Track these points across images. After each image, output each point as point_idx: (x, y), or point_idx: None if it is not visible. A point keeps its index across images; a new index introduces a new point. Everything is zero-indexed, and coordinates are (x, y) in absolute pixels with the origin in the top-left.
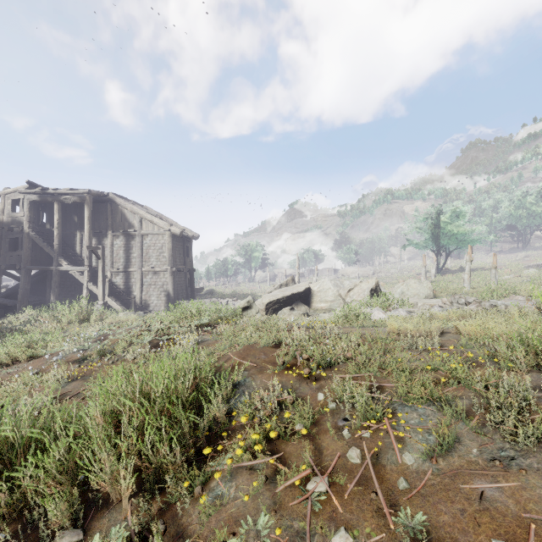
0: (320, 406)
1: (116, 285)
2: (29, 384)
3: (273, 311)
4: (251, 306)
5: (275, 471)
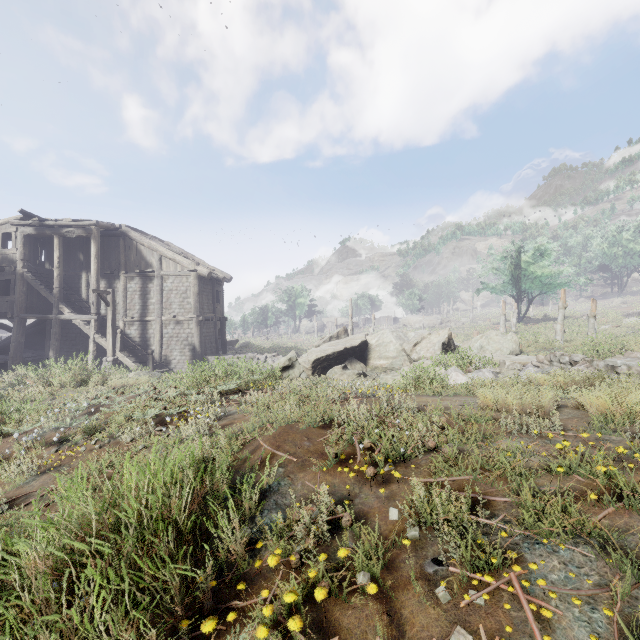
0: (394, 534)
1: (130, 338)
2: None
3: (322, 370)
4: (293, 364)
5: None
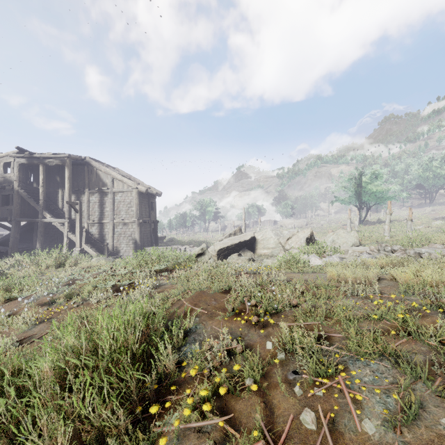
0: (269, 356)
1: (92, 234)
2: (0, 326)
3: (224, 256)
4: (204, 252)
5: (224, 435)
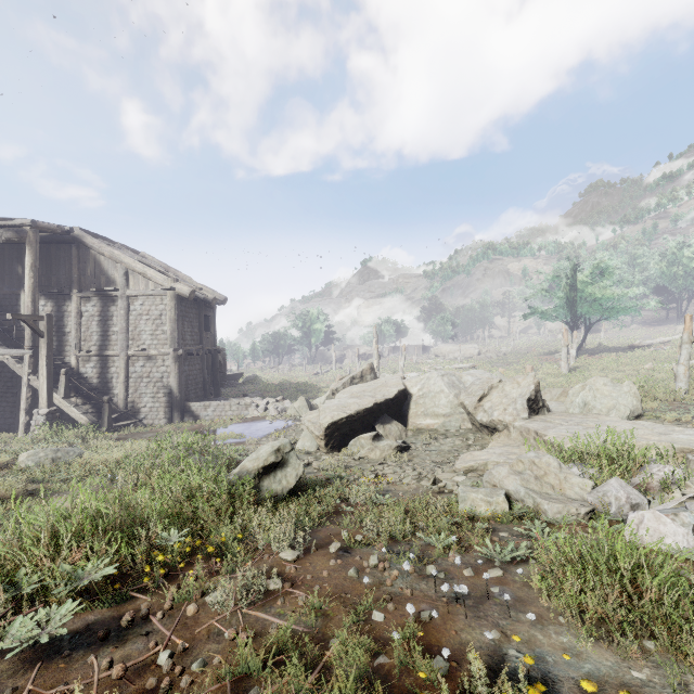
0: None
1: (85, 378)
2: None
3: (340, 438)
4: (284, 459)
5: None
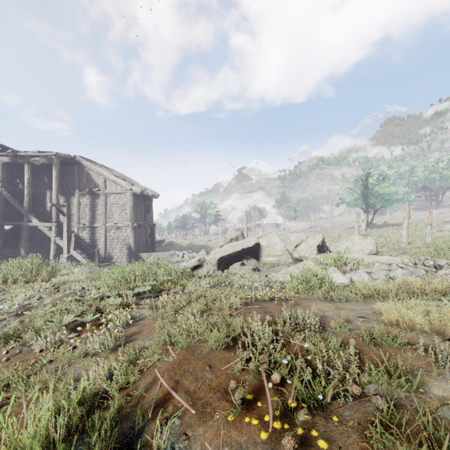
0: None
1: (82, 239)
2: None
3: (225, 265)
4: (202, 264)
5: None
